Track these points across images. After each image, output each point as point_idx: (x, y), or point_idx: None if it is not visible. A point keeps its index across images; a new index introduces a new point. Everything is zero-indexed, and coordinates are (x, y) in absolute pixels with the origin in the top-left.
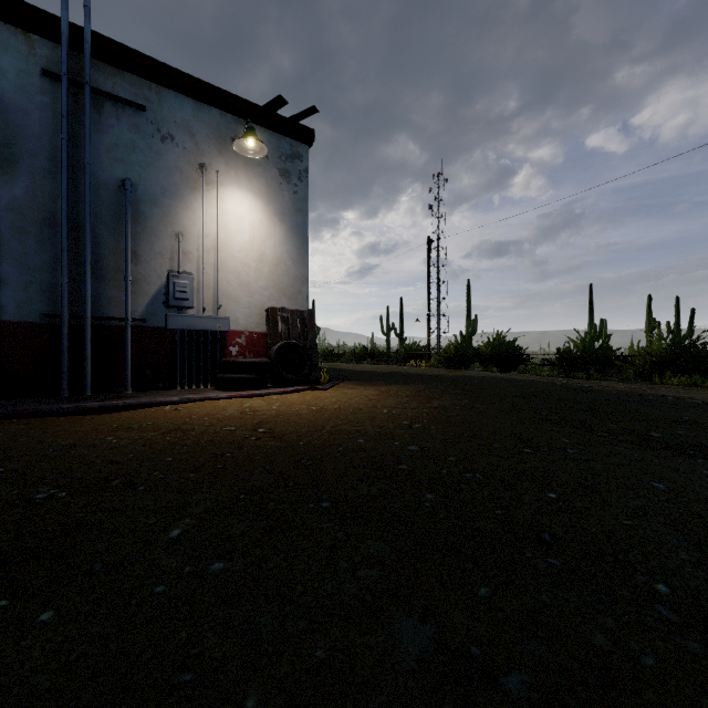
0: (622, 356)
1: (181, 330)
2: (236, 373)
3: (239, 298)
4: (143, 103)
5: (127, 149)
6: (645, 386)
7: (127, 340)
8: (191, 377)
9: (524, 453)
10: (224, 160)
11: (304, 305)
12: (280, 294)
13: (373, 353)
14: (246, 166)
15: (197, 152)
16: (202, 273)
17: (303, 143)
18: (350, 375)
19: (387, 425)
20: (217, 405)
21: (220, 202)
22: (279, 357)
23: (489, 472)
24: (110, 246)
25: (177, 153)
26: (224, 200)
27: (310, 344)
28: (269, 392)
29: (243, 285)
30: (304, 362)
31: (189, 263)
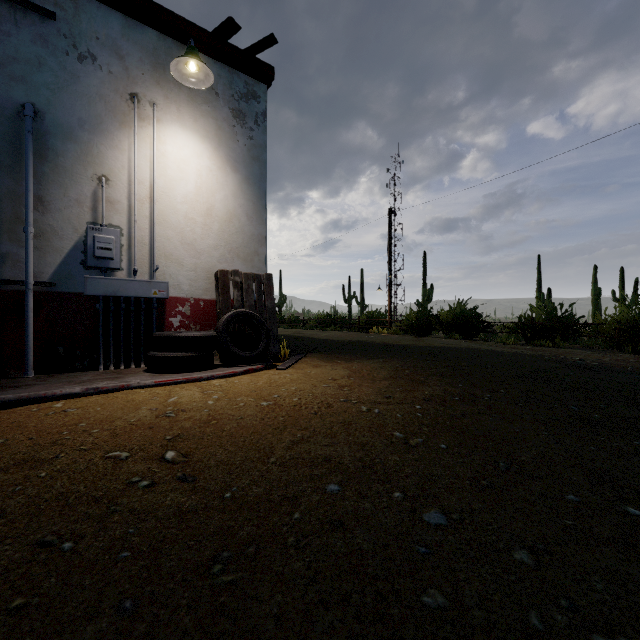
0: (588, 324)
1: (106, 296)
2: (171, 350)
3: (182, 258)
4: (52, 9)
5: (30, 66)
6: (630, 358)
7: (27, 309)
8: (120, 355)
9: (638, 521)
10: (162, 92)
11: (262, 269)
12: (233, 255)
13: (336, 320)
14: (190, 102)
15: (127, 78)
16: (134, 227)
17: (260, 81)
18: (314, 345)
19: (372, 441)
20: (132, 399)
21: (158, 143)
22: (228, 330)
23: (639, 624)
24: (4, 187)
25: (100, 77)
26: (162, 140)
27: (268, 313)
28: (212, 374)
29: (187, 244)
30: (260, 334)
31: (117, 215)
